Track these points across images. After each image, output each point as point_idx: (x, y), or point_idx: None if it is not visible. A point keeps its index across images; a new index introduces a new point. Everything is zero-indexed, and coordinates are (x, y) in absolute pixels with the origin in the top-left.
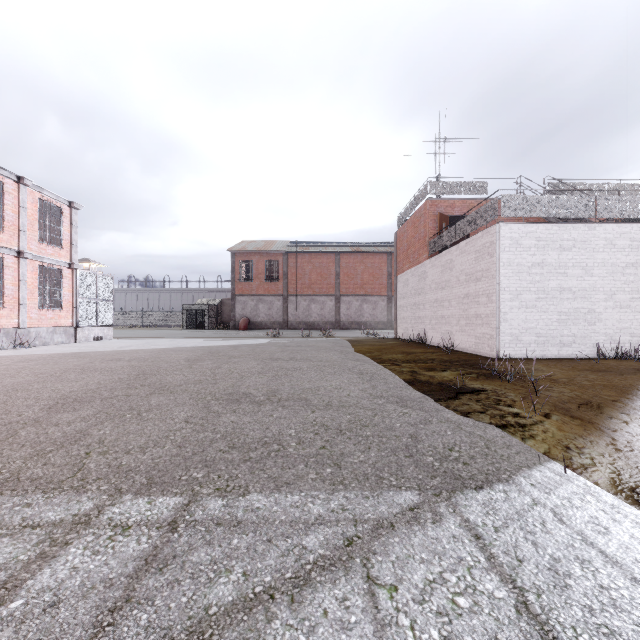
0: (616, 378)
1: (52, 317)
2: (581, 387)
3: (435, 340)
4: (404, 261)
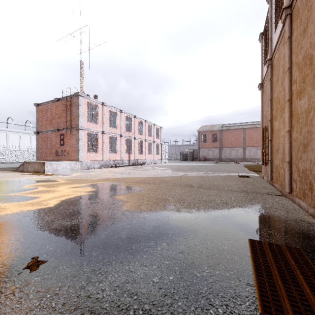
0: None
1: (158, 157)
2: None
3: None
4: None
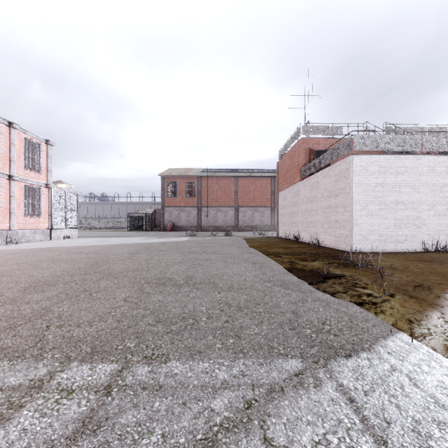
0: (438, 266)
1: (34, 222)
2: (414, 273)
3: (306, 238)
4: (283, 182)
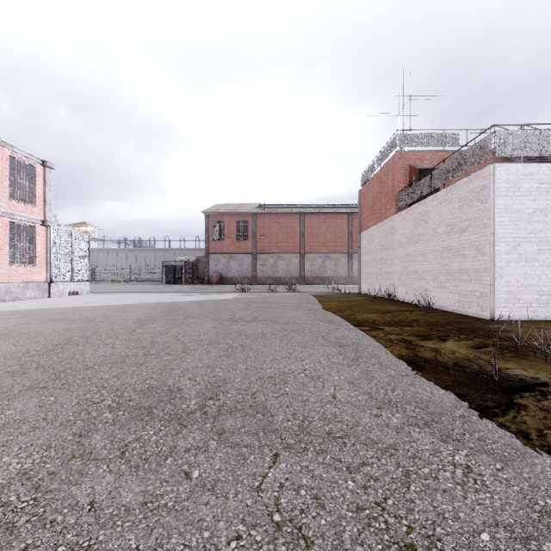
0: None
1: (24, 273)
2: None
3: (406, 296)
4: (369, 217)
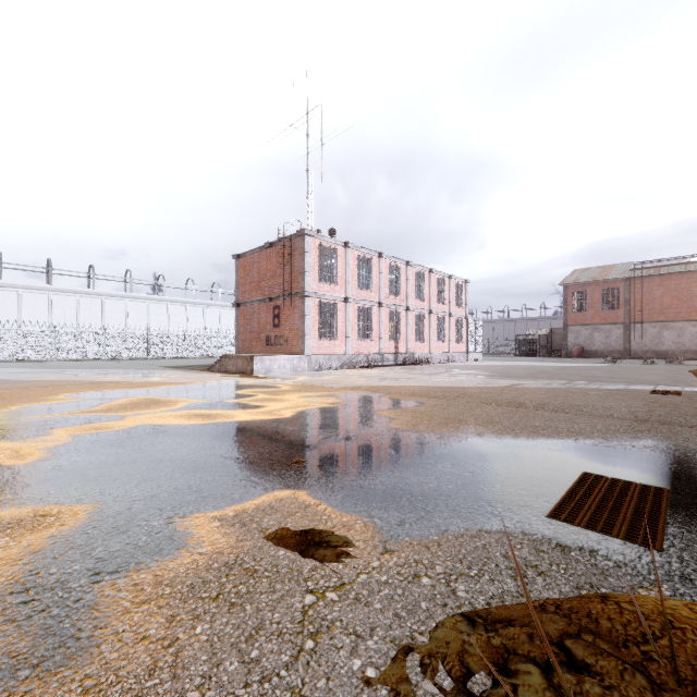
0: None
1: (459, 347)
2: None
3: None
4: None
